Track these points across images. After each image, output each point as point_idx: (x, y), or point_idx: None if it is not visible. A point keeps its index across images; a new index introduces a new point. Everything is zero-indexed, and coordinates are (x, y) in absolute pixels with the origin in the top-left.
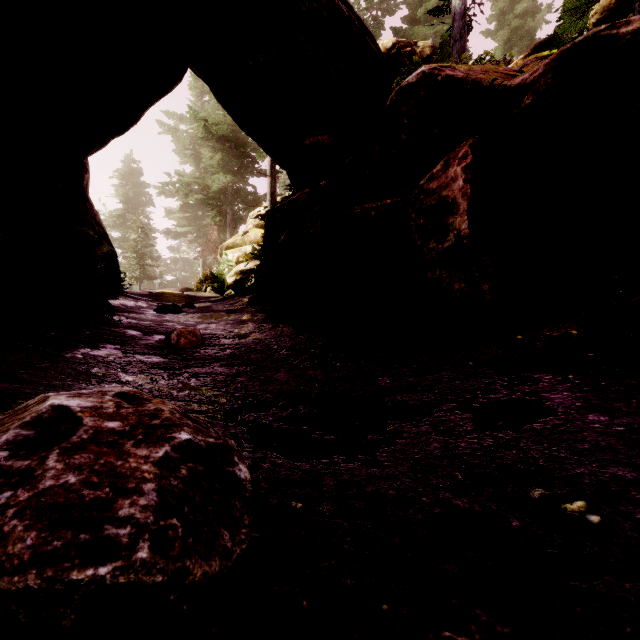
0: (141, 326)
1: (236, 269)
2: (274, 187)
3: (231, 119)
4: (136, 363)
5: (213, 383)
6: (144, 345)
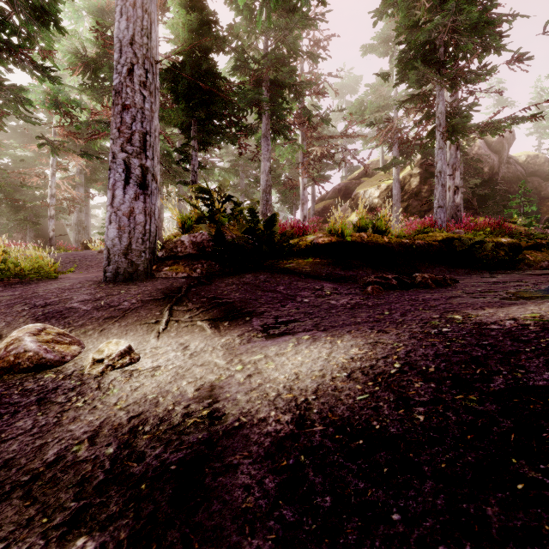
0: None
1: None
2: None
3: None
4: None
5: None
6: None
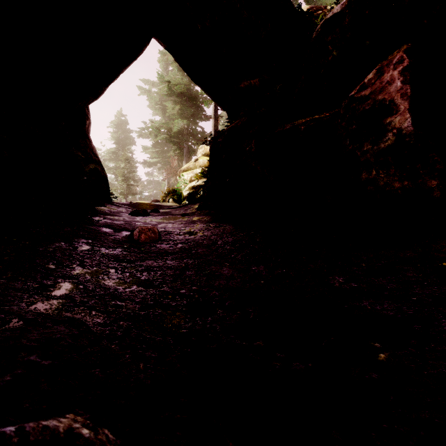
0: (114, 225)
1: (189, 185)
2: (216, 126)
3: (186, 80)
4: (98, 256)
5: (162, 277)
6: (112, 240)
